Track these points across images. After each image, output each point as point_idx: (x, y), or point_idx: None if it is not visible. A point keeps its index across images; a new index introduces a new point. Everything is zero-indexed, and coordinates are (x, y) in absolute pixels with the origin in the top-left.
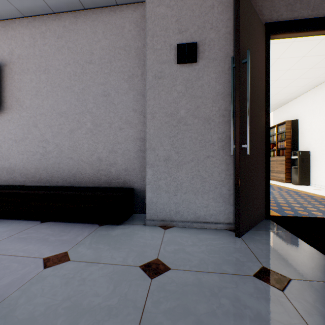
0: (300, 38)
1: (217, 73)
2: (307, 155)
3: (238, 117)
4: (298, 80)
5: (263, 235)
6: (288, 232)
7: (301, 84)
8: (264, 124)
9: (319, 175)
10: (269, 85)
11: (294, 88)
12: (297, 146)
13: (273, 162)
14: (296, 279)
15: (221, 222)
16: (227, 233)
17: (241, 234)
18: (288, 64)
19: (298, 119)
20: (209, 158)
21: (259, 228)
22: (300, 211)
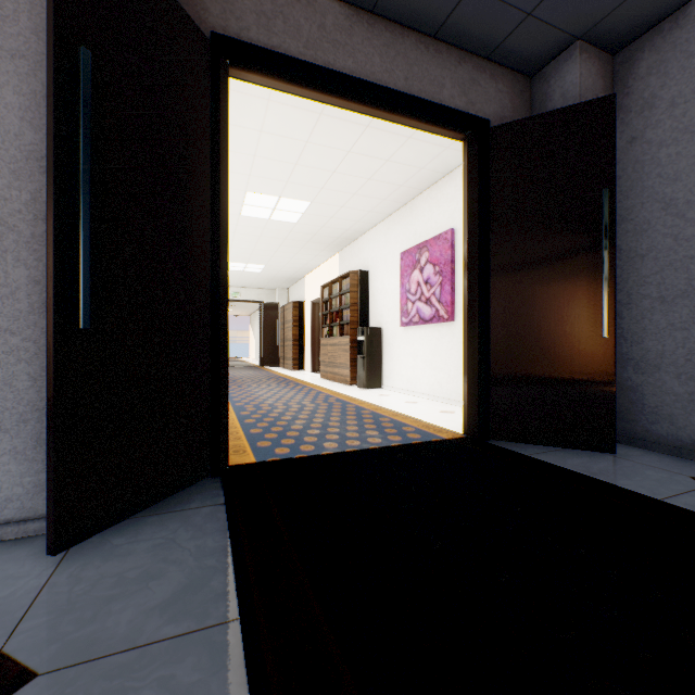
0: (331, 110)
1: (29, 97)
2: (379, 335)
3: (52, 223)
4: (359, 198)
5: (148, 527)
6: (223, 504)
7: (366, 207)
8: (206, 260)
9: (392, 371)
10: (220, 175)
11: (358, 211)
12: (369, 319)
13: (336, 348)
14: (57, 668)
15: (43, 515)
16: (41, 545)
17: (68, 544)
18: (331, 161)
19: (370, 269)
20: (1, 337)
21: (164, 507)
22: (307, 445)
